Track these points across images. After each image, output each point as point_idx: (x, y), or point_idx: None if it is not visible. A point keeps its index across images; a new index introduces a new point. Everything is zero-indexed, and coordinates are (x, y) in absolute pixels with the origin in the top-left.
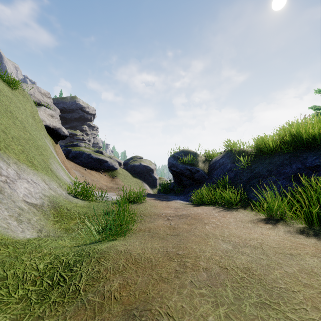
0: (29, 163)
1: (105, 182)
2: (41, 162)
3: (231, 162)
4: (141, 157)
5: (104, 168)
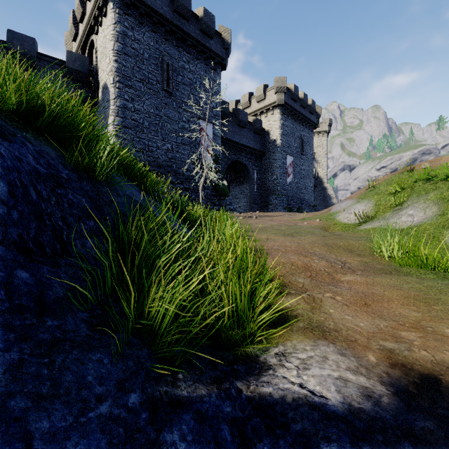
0: None
1: None
2: None
3: None
4: None
5: None
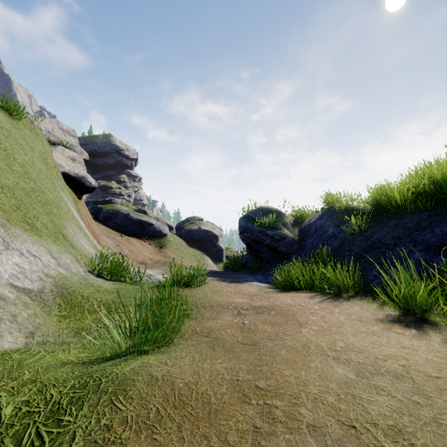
0: (27, 226)
1: (149, 254)
2: (48, 224)
3: (335, 225)
4: (201, 219)
5: (148, 234)
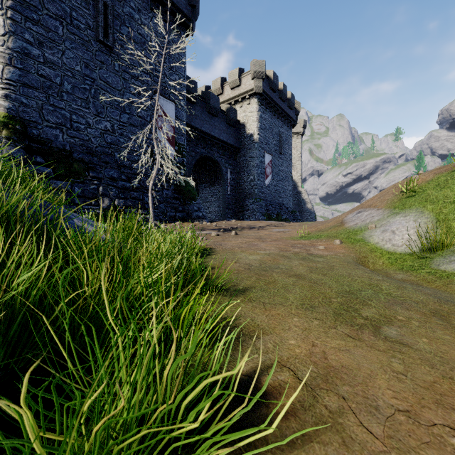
0: None
1: None
2: None
3: None
4: None
5: None
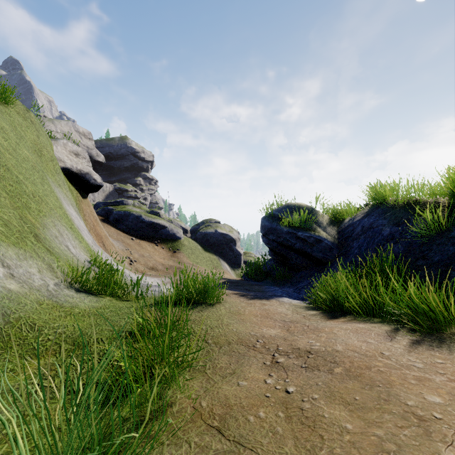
0: None
1: (161, 259)
2: (12, 220)
3: (392, 224)
4: (217, 221)
5: (161, 237)
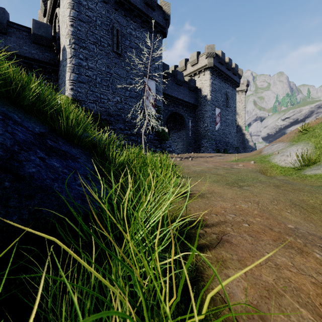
0: None
1: None
2: None
3: None
4: None
5: None
